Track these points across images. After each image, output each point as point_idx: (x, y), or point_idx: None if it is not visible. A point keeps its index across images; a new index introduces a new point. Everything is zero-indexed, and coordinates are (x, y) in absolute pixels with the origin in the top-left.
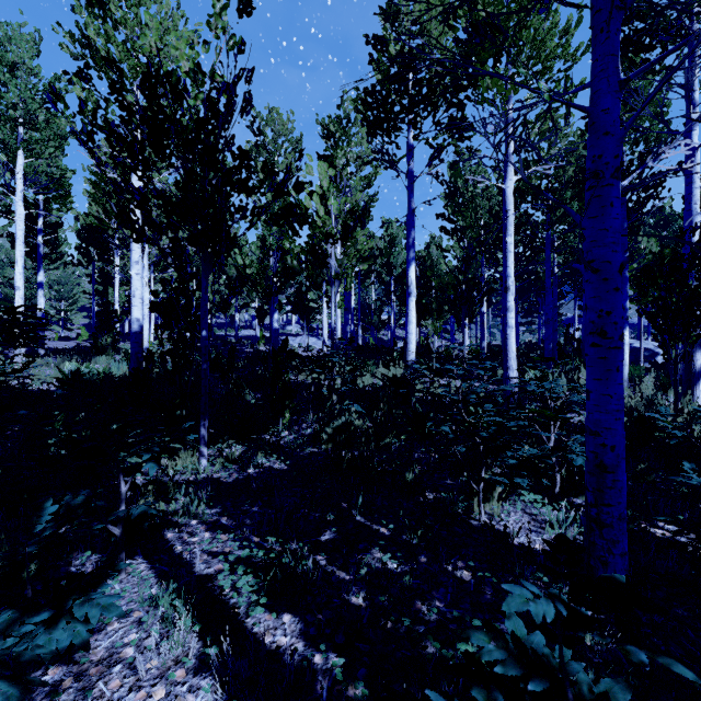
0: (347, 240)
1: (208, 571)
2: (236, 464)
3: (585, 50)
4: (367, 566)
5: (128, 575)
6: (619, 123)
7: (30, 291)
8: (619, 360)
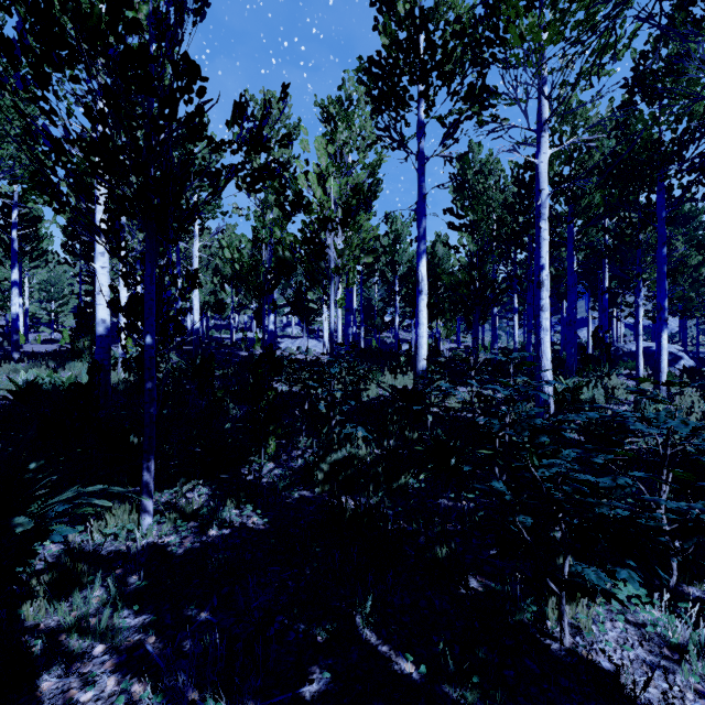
0: (349, 226)
1: None
2: (194, 520)
3: None
4: None
5: None
6: None
7: None
8: None
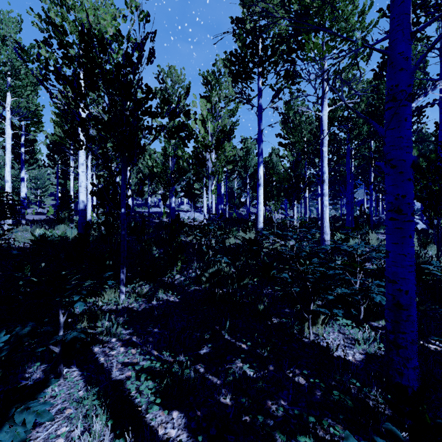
0: (219, 149)
1: (121, 377)
2: (144, 298)
3: (375, 25)
4: (232, 373)
5: (65, 380)
6: (410, 62)
7: (17, 183)
8: (411, 230)
